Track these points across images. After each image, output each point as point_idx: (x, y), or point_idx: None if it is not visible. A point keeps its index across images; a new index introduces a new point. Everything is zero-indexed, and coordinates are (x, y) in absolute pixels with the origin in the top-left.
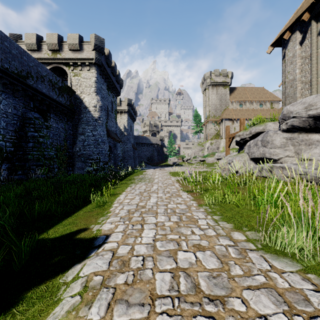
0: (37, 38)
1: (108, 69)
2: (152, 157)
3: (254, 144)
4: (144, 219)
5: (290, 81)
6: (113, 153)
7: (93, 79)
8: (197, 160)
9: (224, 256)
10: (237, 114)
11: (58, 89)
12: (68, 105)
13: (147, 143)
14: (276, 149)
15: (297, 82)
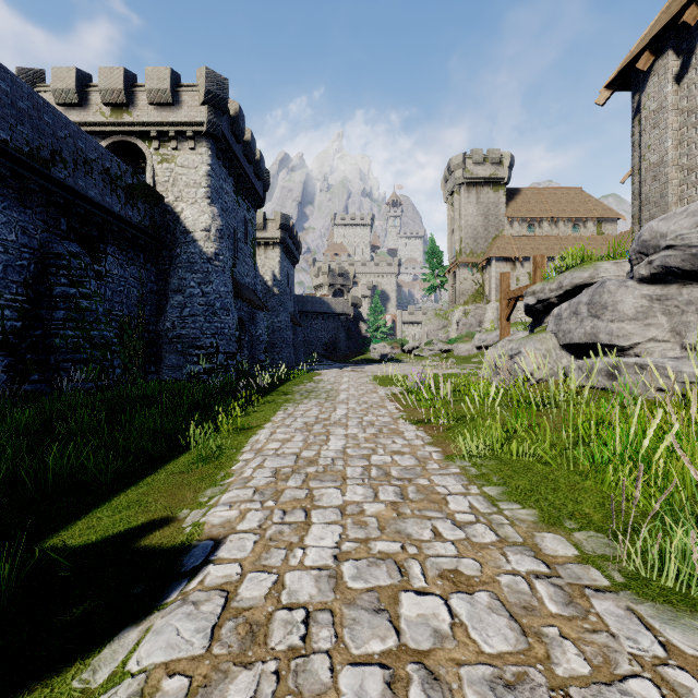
0: (79, 78)
1: (236, 146)
2: (335, 343)
3: (570, 313)
4: (312, 494)
5: (653, 166)
6: (248, 334)
7: (202, 168)
8: (435, 350)
9: (527, 609)
10: (523, 247)
11: (125, 190)
12: (148, 227)
13: (323, 313)
14: (624, 323)
15: (670, 169)
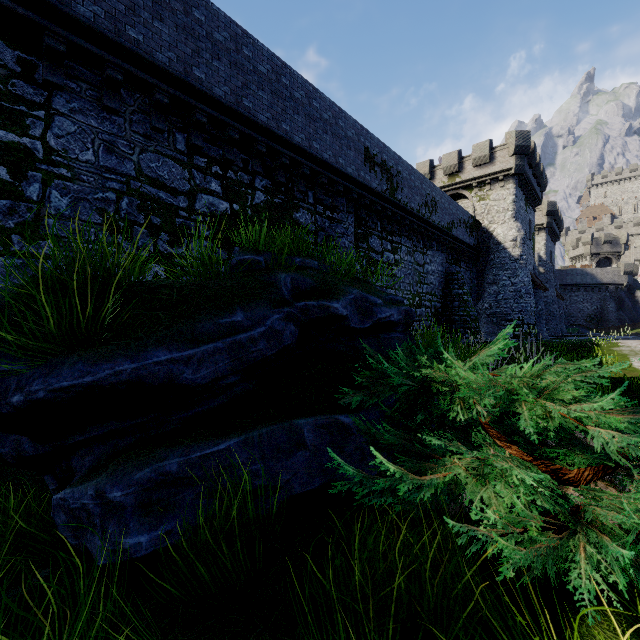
0: (430, 165)
1: (529, 172)
2: (601, 315)
3: None
4: None
5: None
6: None
7: (509, 198)
8: None
9: None
10: None
11: (469, 228)
12: (476, 246)
13: (585, 284)
14: None
15: None
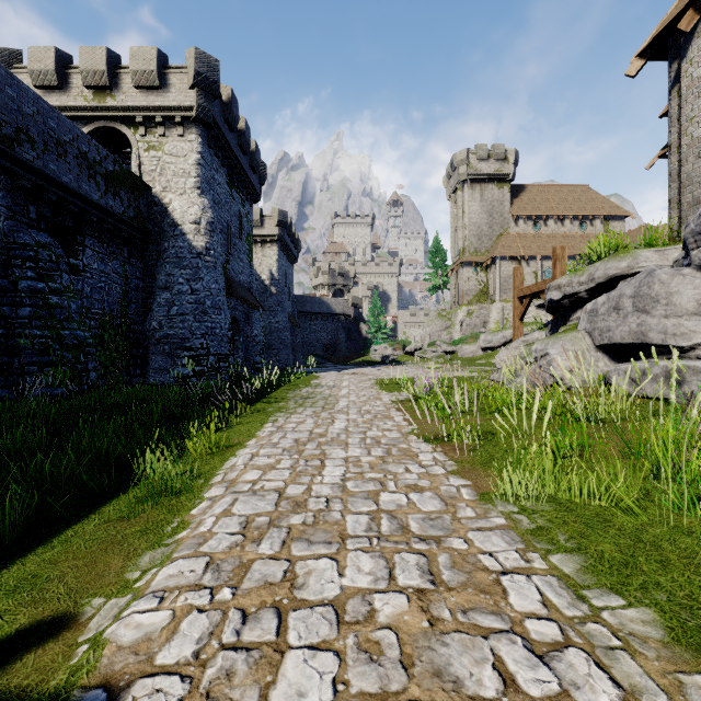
0: (59, 59)
1: (229, 135)
2: (335, 345)
3: (609, 307)
4: (294, 572)
5: (697, 142)
6: (242, 335)
7: (192, 156)
8: (438, 352)
9: None
10: (529, 245)
11: (105, 177)
12: (132, 219)
13: (323, 313)
14: (682, 318)
15: None
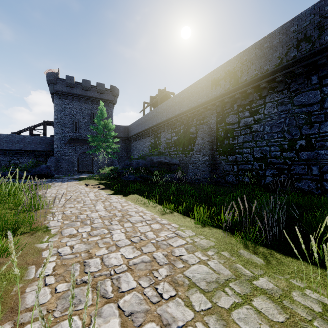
0: None
1: None
2: None
3: None
4: (97, 197)
5: None
6: None
7: None
8: None
9: (64, 195)
10: None
11: None
12: None
13: None
14: None
15: None
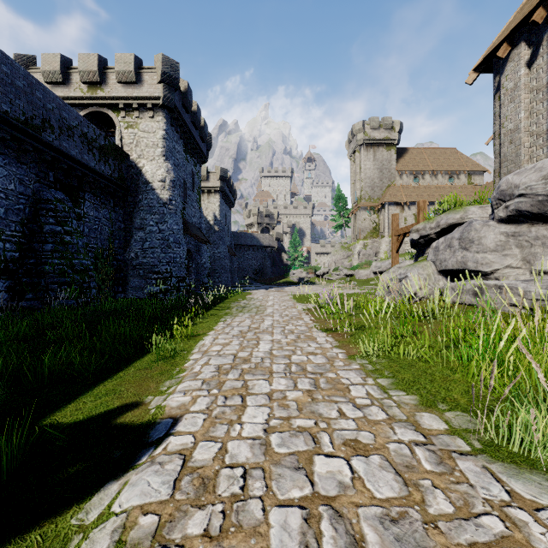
0: (63, 62)
1: (185, 116)
2: (263, 270)
3: (445, 246)
4: (247, 384)
5: (510, 132)
6: (194, 262)
7: (159, 133)
8: (341, 275)
9: (408, 467)
10: (410, 194)
11: (99, 150)
12: (116, 179)
13: (253, 245)
14: (487, 253)
15: (523, 135)
